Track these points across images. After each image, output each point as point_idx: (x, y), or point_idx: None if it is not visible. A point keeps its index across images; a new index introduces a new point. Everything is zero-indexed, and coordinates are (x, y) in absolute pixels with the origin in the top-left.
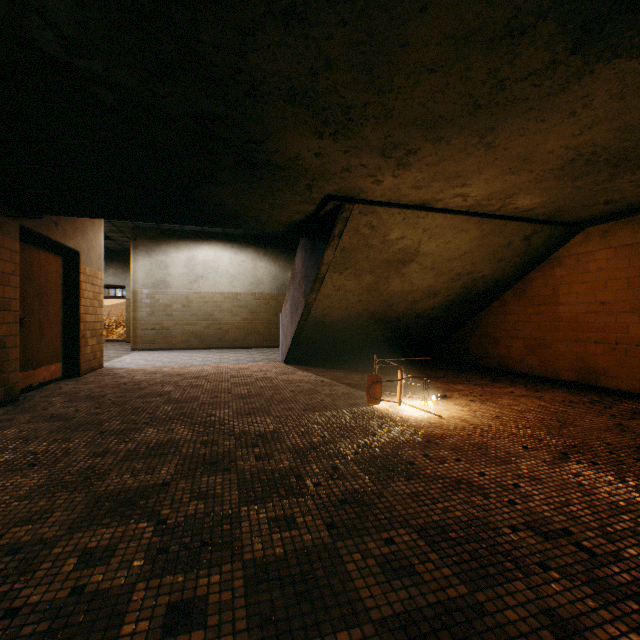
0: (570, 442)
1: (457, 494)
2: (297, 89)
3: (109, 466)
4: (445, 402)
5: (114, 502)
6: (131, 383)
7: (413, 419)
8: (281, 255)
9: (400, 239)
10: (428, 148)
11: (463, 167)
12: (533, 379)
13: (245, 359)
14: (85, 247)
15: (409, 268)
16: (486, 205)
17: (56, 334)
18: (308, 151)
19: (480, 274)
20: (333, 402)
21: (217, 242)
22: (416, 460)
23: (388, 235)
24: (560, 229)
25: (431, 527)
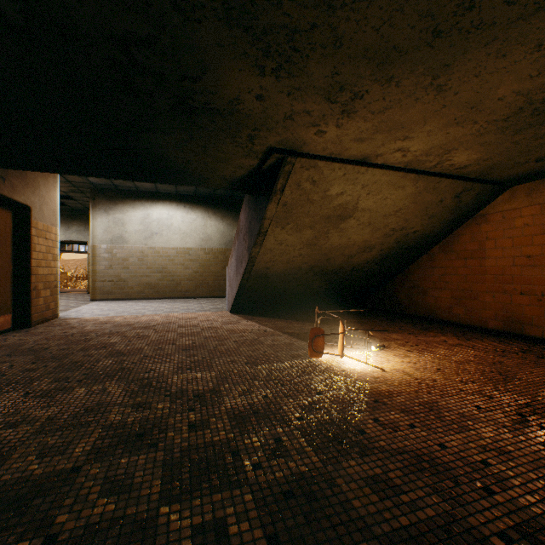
0: (521, 399)
1: (421, 478)
2: (233, 0)
3: (17, 442)
4: (384, 353)
5: (1, 502)
6: (79, 334)
7: (356, 373)
8: (229, 214)
9: (340, 195)
10: (376, 91)
11: (409, 116)
12: (460, 327)
13: (194, 308)
14: (37, 202)
15: (347, 223)
16: (424, 161)
17: (5, 286)
18: (249, 92)
19: (412, 230)
20: (275, 354)
21: (170, 202)
22: (367, 427)
23: (329, 190)
24: (488, 187)
25: (401, 538)
